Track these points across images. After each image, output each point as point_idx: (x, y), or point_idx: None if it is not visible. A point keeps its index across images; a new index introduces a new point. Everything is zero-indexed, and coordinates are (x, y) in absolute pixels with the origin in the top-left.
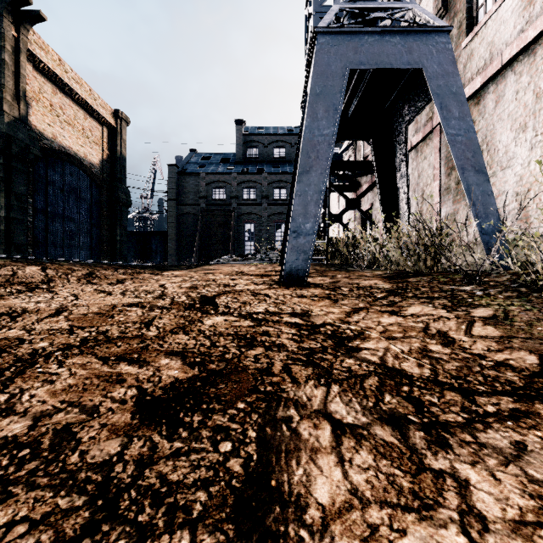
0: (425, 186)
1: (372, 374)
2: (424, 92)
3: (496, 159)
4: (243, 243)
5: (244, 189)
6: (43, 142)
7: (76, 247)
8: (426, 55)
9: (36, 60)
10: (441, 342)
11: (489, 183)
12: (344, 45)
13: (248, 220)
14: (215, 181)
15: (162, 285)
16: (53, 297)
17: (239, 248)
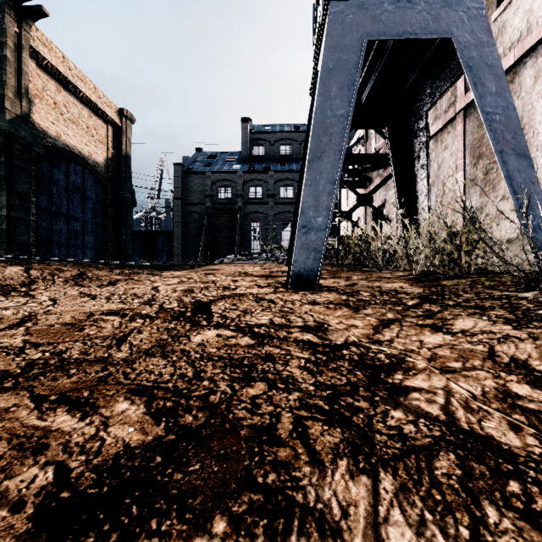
0: (446, 178)
1: (442, 446)
2: (450, 69)
3: (536, 143)
4: (249, 242)
5: (250, 188)
6: (47, 140)
7: (81, 246)
8: (456, 23)
9: (39, 57)
10: (525, 378)
11: (533, 169)
12: (361, 14)
13: (254, 219)
14: (221, 180)
15: (155, 287)
16: (27, 302)
17: (245, 247)
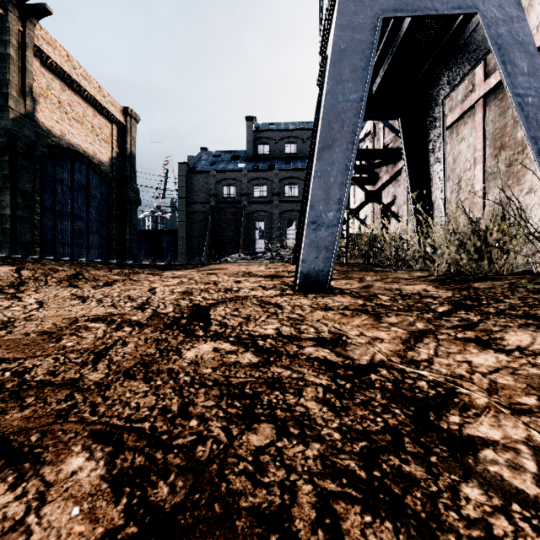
0: (463, 172)
1: None
2: (471, 52)
3: None
4: (254, 241)
5: (255, 186)
6: (51, 139)
7: (85, 246)
8: None
9: (43, 56)
10: None
11: None
12: None
13: (258, 217)
14: (226, 179)
15: (152, 289)
16: (11, 305)
17: (250, 246)
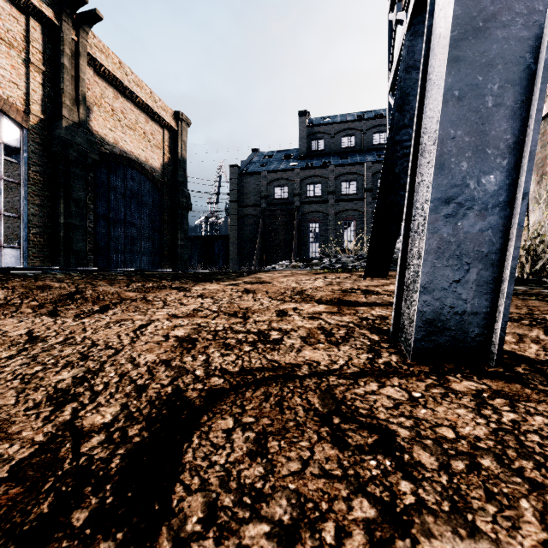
0: None
1: None
2: None
3: None
4: (307, 244)
5: (308, 185)
6: (105, 147)
7: (138, 252)
8: None
9: (96, 64)
10: None
11: None
12: None
13: (312, 219)
14: (277, 179)
15: (145, 325)
16: None
17: (303, 250)
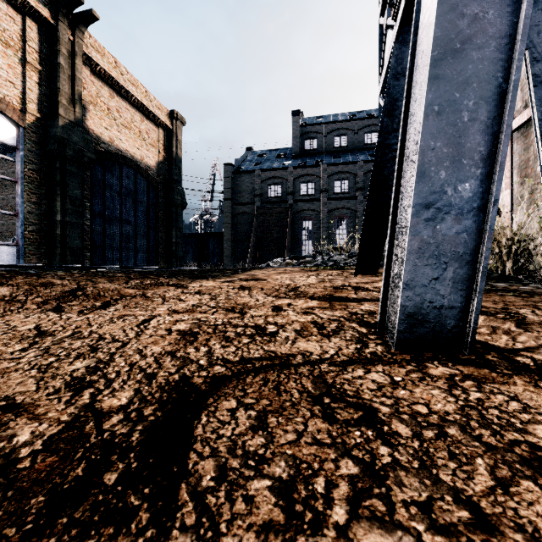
0: None
1: None
2: None
3: None
4: (300, 242)
5: (301, 184)
6: (100, 145)
7: (133, 250)
8: None
9: (92, 64)
10: None
11: None
12: None
13: (305, 217)
14: (271, 178)
15: (147, 320)
16: None
17: (296, 247)
